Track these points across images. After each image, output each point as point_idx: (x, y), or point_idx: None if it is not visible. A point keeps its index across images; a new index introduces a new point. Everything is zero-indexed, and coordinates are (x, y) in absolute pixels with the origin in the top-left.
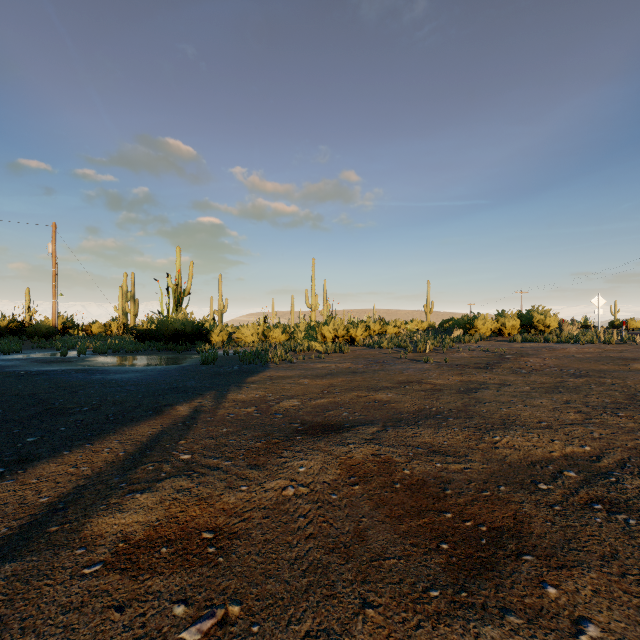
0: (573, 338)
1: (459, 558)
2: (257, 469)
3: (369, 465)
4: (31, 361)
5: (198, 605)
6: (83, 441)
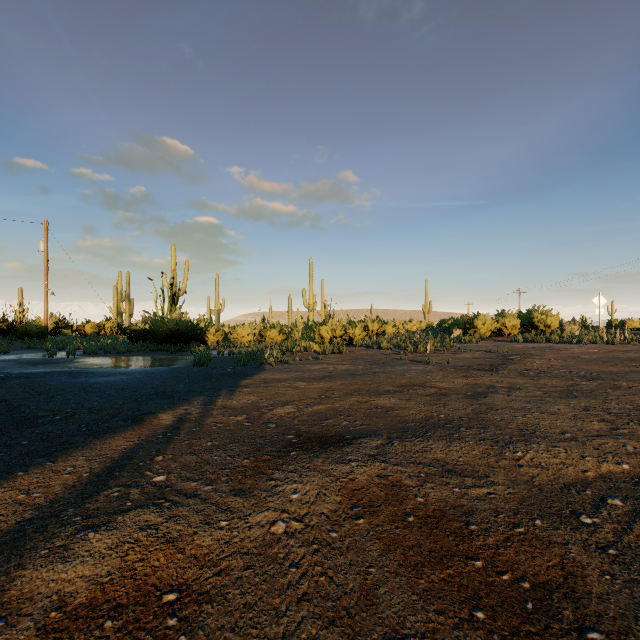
0: (575, 338)
1: (502, 635)
2: (242, 496)
3: (375, 490)
4: (16, 362)
5: None
6: (44, 458)
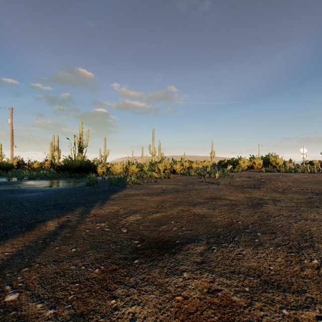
0: (293, 170)
1: None
2: None
3: (209, 313)
4: None
5: None
6: None
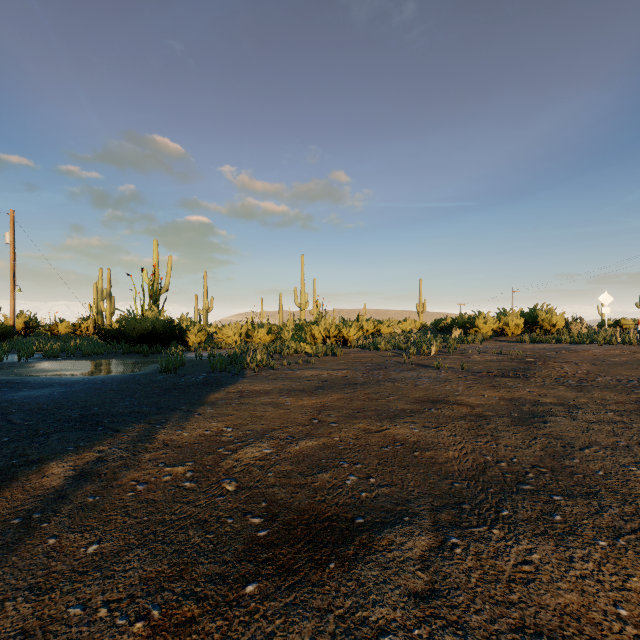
0: (587, 338)
1: None
2: None
3: None
4: None
5: None
6: None
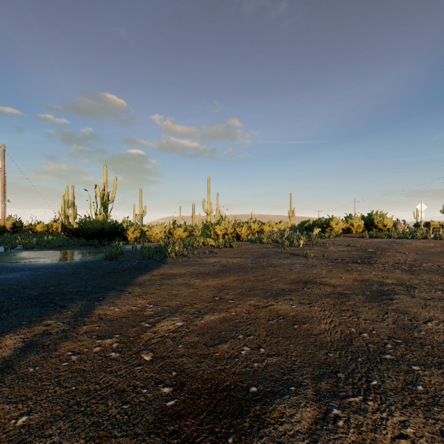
0: (409, 235)
1: None
2: None
3: None
4: None
5: None
6: None
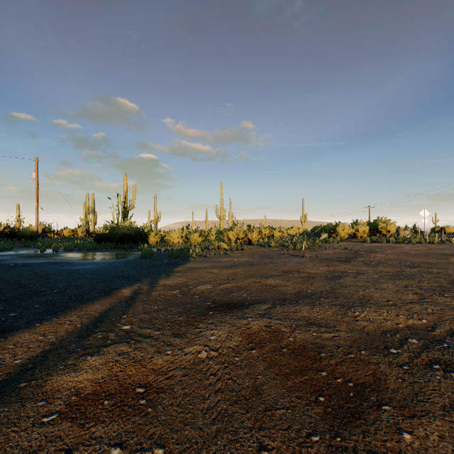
0: (407, 240)
1: (333, 408)
2: (179, 337)
3: (263, 334)
4: (19, 256)
5: (130, 448)
6: (51, 316)
